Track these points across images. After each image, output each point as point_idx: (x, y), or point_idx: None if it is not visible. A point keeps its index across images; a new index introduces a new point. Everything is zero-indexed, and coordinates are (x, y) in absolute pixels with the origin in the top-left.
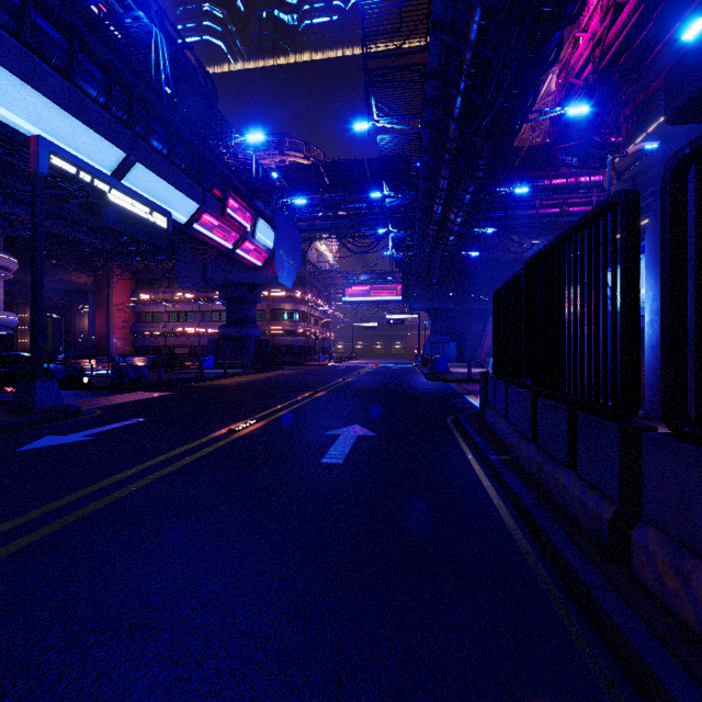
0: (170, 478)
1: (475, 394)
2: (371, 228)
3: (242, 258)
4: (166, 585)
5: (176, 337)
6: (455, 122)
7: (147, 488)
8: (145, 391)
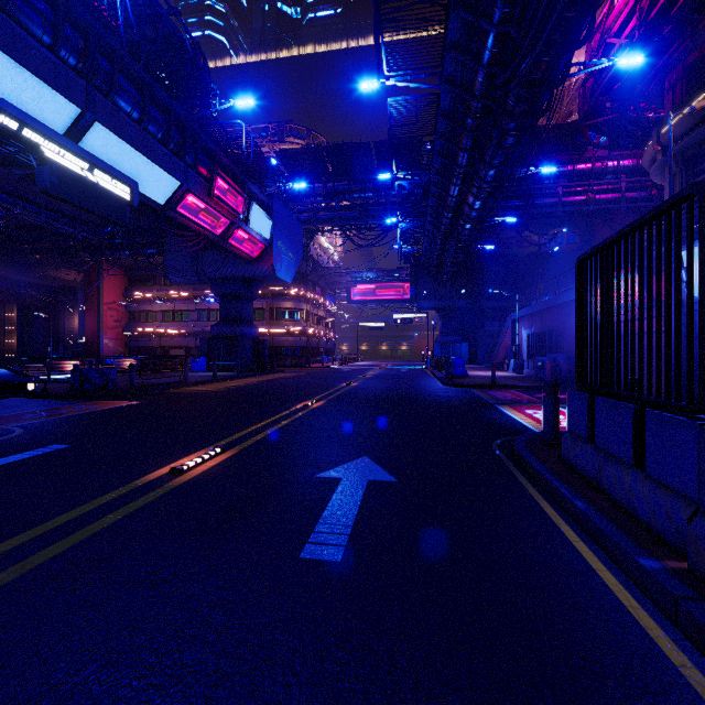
0: None
1: (509, 404)
2: (377, 219)
3: (235, 248)
4: None
5: (171, 337)
6: (484, 70)
7: None
8: (109, 399)
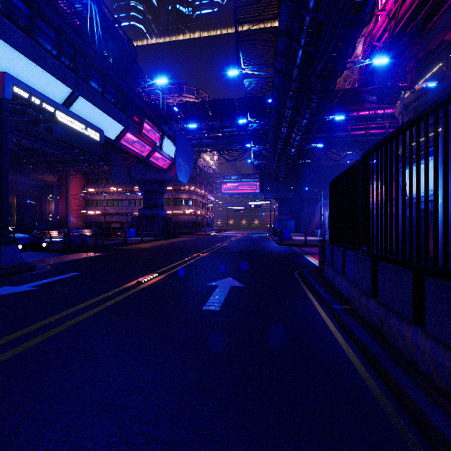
0: (83, 324)
1: (311, 254)
2: (239, 144)
3: (154, 163)
4: (46, 448)
5: (111, 216)
6: (297, 68)
7: (62, 333)
8: (86, 252)
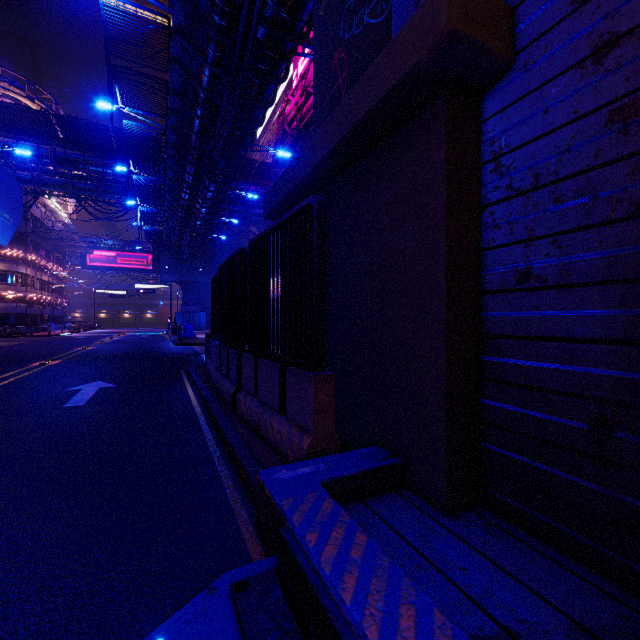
0: None
1: None
2: (117, 196)
3: None
4: None
5: None
6: (196, 135)
7: None
8: None
